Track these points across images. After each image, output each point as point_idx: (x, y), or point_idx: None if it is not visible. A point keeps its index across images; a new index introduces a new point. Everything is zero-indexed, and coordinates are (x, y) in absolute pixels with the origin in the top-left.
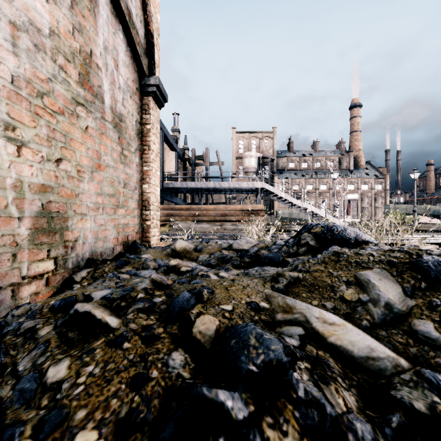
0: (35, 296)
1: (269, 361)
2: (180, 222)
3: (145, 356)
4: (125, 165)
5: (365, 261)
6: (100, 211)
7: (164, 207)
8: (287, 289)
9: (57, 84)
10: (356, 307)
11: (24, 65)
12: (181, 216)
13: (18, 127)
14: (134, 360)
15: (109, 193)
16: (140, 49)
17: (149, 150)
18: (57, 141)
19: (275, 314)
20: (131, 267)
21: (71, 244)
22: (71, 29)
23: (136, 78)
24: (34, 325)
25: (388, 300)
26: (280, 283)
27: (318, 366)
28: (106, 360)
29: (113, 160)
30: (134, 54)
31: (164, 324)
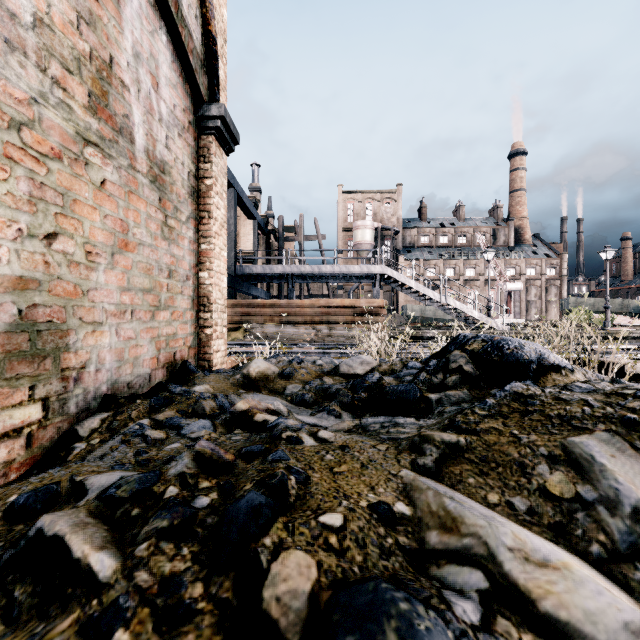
0: (5, 467)
1: None
2: (261, 324)
3: None
4: (171, 241)
5: (577, 416)
6: (127, 316)
7: (237, 302)
8: (440, 467)
9: (48, 109)
10: (574, 512)
11: None
12: (262, 316)
13: None
14: None
15: (142, 287)
16: (195, 61)
17: (210, 218)
18: (48, 204)
19: (426, 532)
20: (175, 409)
21: (74, 373)
22: (74, 20)
23: (189, 106)
24: None
25: (639, 504)
26: (426, 456)
27: None
28: None
29: (150, 234)
30: (186, 67)
31: (206, 570)
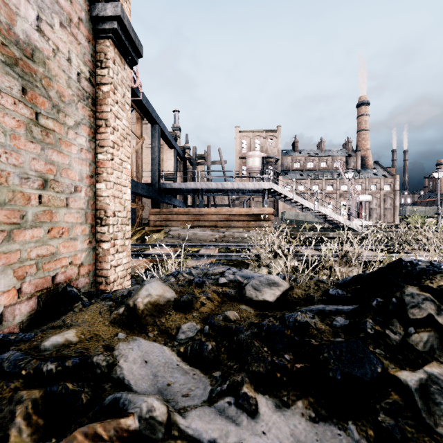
0: None
1: None
2: (177, 227)
3: None
4: (47, 145)
5: None
6: None
7: (159, 210)
8: None
9: None
10: None
11: None
12: (179, 221)
13: None
14: None
15: None
16: None
17: (107, 127)
18: None
19: None
20: None
21: None
22: None
23: (80, 1)
24: None
25: None
26: None
27: None
28: None
29: (1, 130)
30: None
31: None
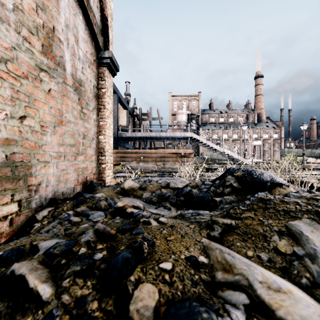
0: None
1: None
2: (130, 162)
3: None
4: (84, 120)
5: (293, 210)
6: (62, 158)
7: (118, 151)
8: (222, 237)
9: (21, 52)
10: (292, 261)
11: None
12: (131, 158)
13: None
14: None
15: (70, 143)
16: (97, 29)
17: (104, 109)
18: (21, 101)
19: (215, 272)
20: (86, 206)
21: (34, 187)
22: (34, 7)
23: (94, 52)
24: None
25: None
26: (215, 231)
27: None
28: None
29: (73, 116)
30: (92, 32)
31: (100, 294)
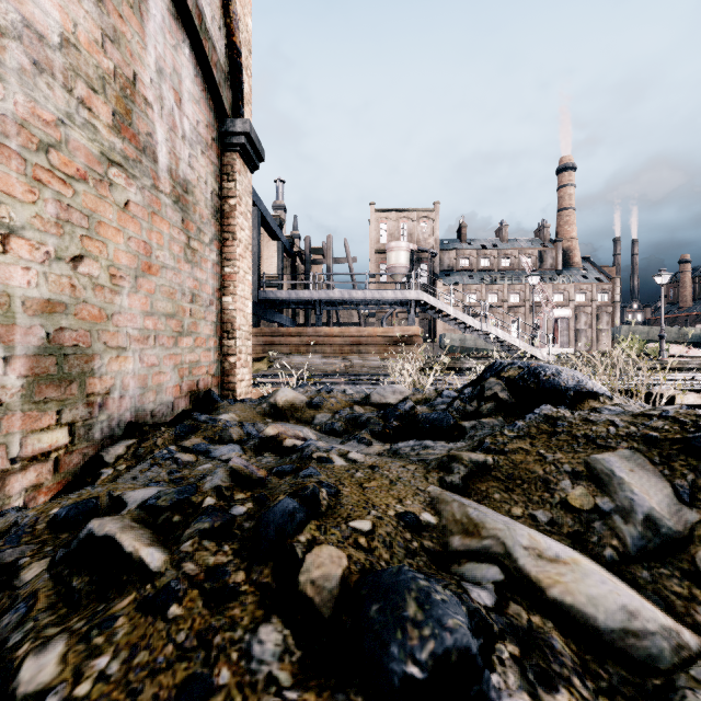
0: (34, 491)
1: (443, 654)
2: (287, 354)
3: (207, 635)
4: (194, 264)
5: (602, 435)
6: (150, 342)
7: (260, 330)
8: (467, 484)
9: (74, 129)
10: (591, 522)
11: (14, 97)
12: (288, 345)
13: (4, 202)
14: (187, 645)
15: (165, 311)
16: (219, 75)
17: (234, 240)
18: (74, 226)
19: (449, 537)
20: (202, 436)
21: (99, 399)
22: (99, 38)
23: (213, 121)
24: (14, 559)
25: (651, 512)
26: (454, 474)
27: (532, 650)
28: (134, 642)
29: (173, 256)
30: (209, 81)
31: (247, 562)
